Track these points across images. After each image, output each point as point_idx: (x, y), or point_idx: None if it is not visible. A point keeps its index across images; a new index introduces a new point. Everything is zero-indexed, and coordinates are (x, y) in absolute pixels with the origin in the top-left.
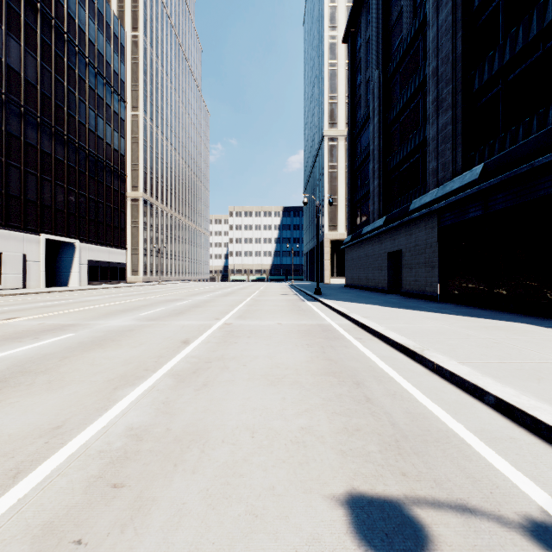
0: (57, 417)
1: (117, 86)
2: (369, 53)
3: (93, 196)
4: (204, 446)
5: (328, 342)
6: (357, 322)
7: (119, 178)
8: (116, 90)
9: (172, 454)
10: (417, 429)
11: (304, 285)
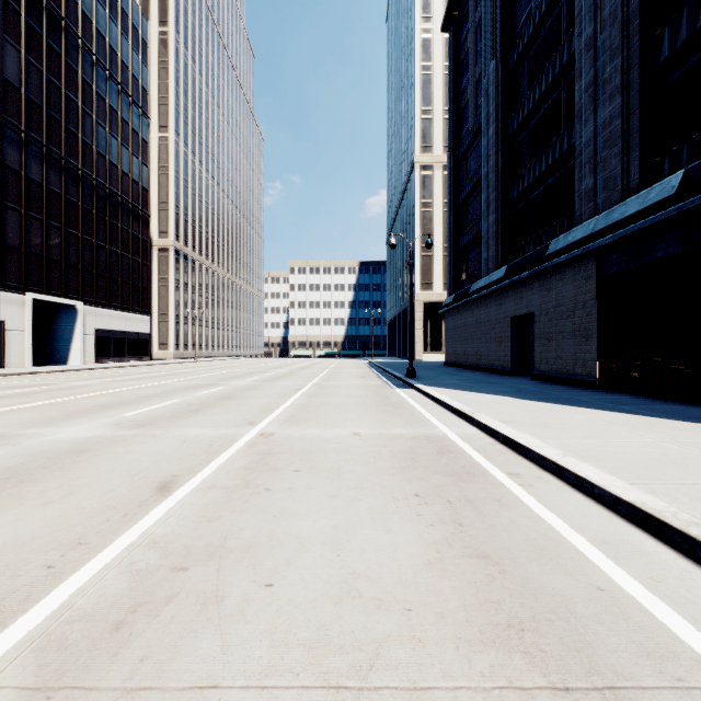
0: None
1: (138, 96)
2: (480, 40)
3: (103, 242)
4: None
5: (457, 488)
6: (495, 432)
7: (140, 220)
8: (136, 101)
9: None
10: None
11: (388, 363)
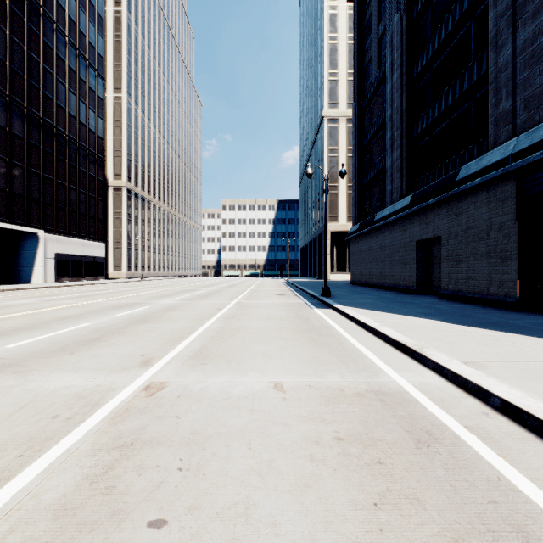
0: None
1: (94, 60)
2: (383, 2)
3: (63, 180)
4: None
5: None
6: (478, 389)
7: (96, 163)
8: (93, 64)
9: None
10: None
11: (302, 282)
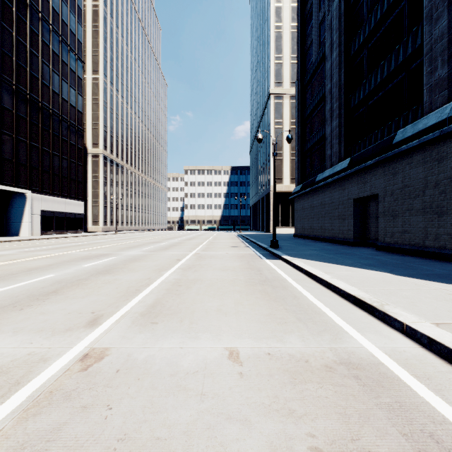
0: None
1: (74, 46)
2: None
3: (47, 148)
4: None
5: None
6: None
7: (76, 133)
8: (73, 49)
9: None
10: None
11: (252, 235)
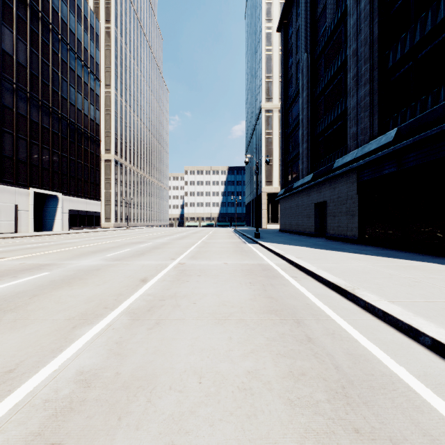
0: (12, 359)
1: (93, 68)
2: (299, 39)
3: (73, 157)
4: (151, 394)
5: (268, 281)
6: (292, 262)
7: (95, 143)
8: (92, 71)
9: (118, 405)
10: (360, 373)
11: (245, 230)
